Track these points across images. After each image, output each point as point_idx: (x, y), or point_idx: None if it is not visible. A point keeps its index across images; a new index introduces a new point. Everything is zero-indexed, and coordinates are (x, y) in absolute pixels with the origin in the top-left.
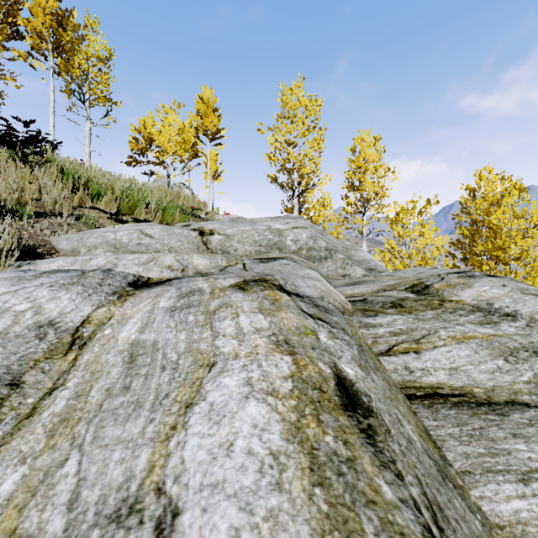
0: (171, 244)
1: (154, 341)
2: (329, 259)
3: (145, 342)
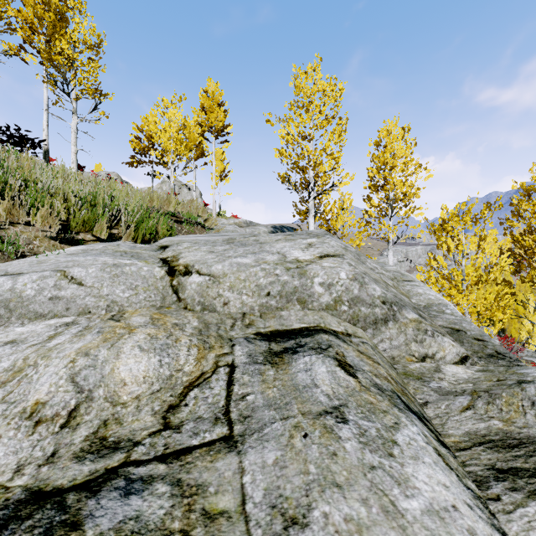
0: (113, 295)
1: None
2: (392, 321)
3: None
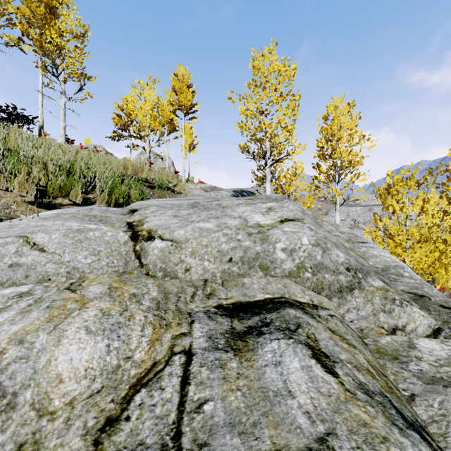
0: (74, 261)
1: None
2: (357, 290)
3: None
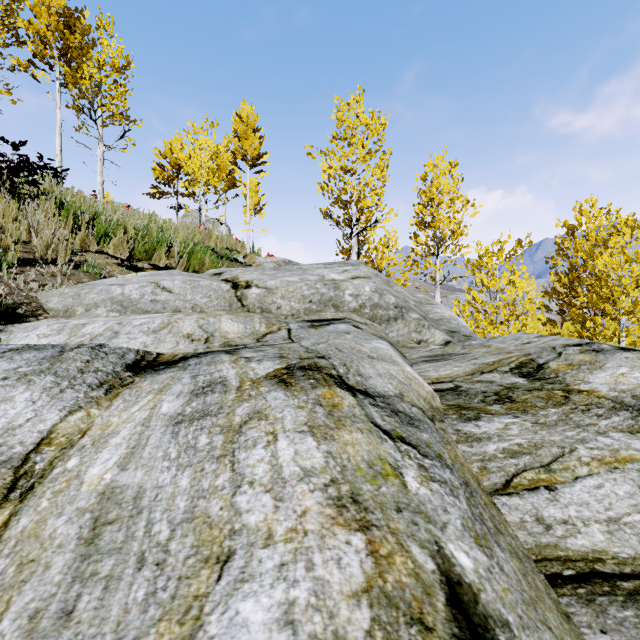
0: (195, 300)
1: (138, 490)
2: (400, 319)
3: (124, 491)
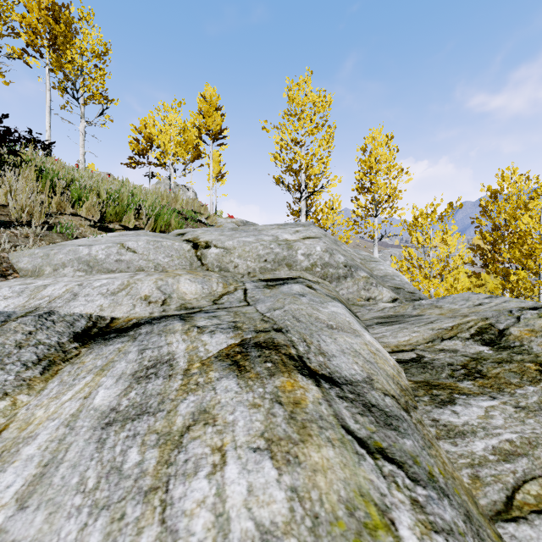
0: (157, 260)
1: None
2: (350, 278)
3: None
